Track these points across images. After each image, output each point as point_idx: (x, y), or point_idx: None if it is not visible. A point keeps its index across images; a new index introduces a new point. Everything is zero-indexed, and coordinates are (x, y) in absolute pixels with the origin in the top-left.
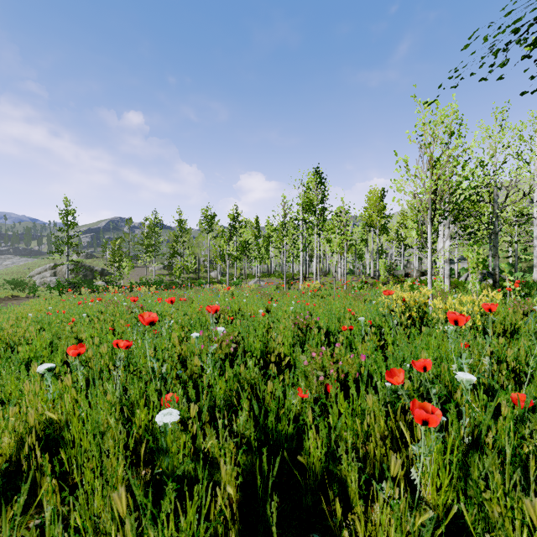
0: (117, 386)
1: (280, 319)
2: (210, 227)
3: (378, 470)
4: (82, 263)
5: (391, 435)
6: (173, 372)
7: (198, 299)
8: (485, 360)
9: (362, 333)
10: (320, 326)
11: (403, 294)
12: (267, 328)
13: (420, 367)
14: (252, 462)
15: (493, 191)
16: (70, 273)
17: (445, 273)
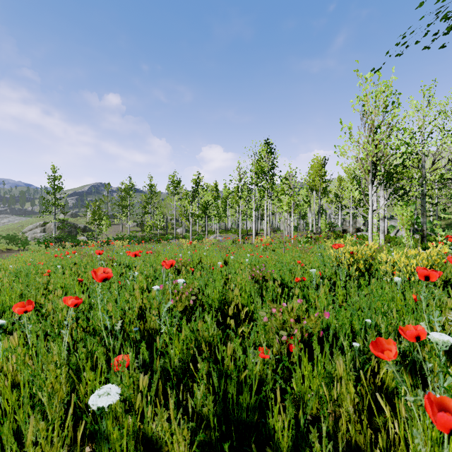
0: (65, 347)
1: (237, 270)
2: (176, 191)
3: (354, 449)
4: (67, 221)
5: (362, 403)
6: (131, 325)
7: (164, 252)
8: (450, 315)
9: (314, 284)
10: (275, 278)
11: (350, 247)
12: (225, 279)
13: (412, 337)
14: (209, 442)
15: (421, 158)
16: (57, 229)
17: (381, 229)
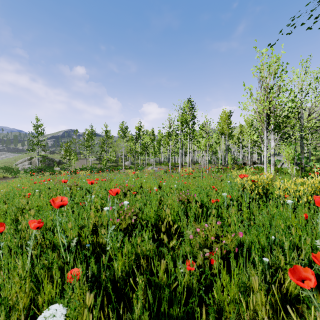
0: (28, 262)
1: (168, 194)
2: (124, 135)
3: None
4: (47, 157)
5: (272, 309)
6: (86, 239)
7: (115, 179)
8: None
9: (225, 204)
10: (196, 200)
11: (252, 177)
12: (159, 200)
13: None
14: None
15: (300, 111)
16: (40, 162)
17: (271, 162)
